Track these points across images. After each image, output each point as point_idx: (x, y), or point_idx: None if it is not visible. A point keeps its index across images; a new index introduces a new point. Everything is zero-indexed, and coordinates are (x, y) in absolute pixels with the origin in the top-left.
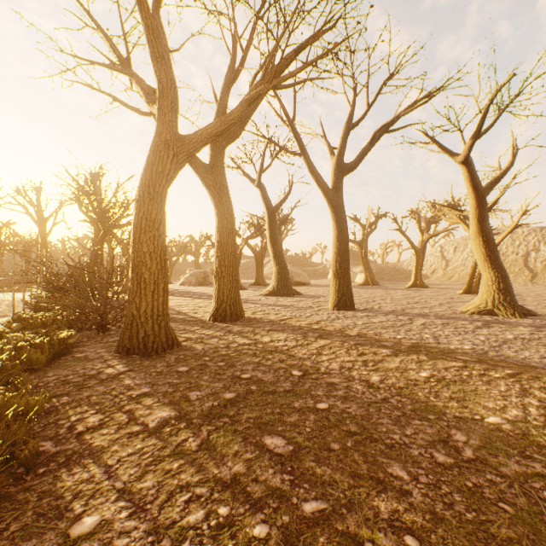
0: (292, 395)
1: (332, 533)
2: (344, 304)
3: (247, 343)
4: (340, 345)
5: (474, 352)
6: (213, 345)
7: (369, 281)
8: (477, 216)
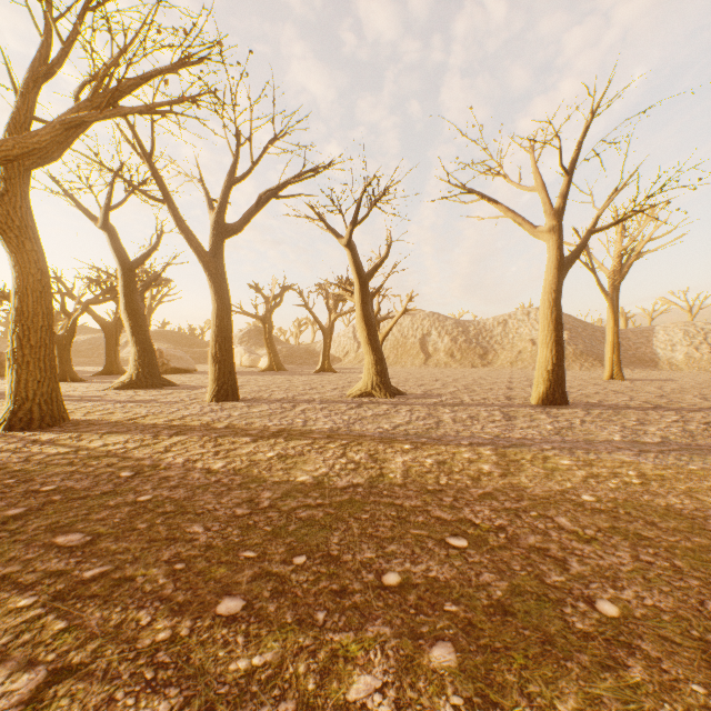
0: (110, 495)
1: (108, 581)
2: (226, 394)
3: (64, 452)
4: (199, 439)
5: (330, 430)
6: (0, 461)
7: (275, 365)
8: (361, 300)
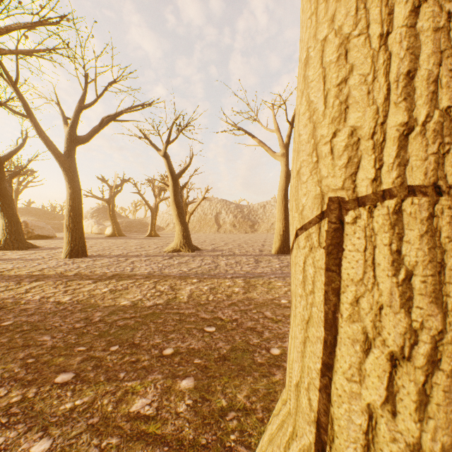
0: None
1: None
2: (77, 252)
3: None
4: (53, 283)
5: (148, 273)
6: None
7: (117, 232)
8: (173, 191)
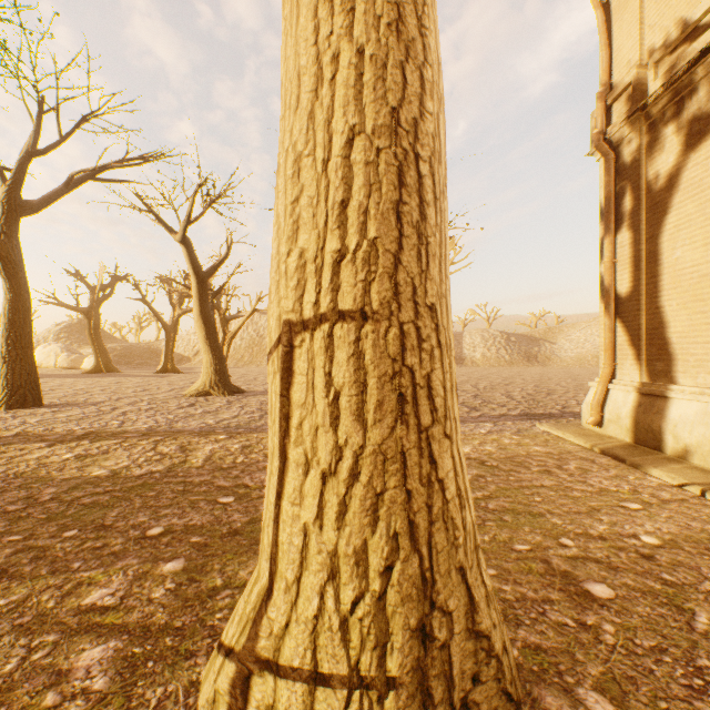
0: None
1: None
2: (23, 399)
3: None
4: None
5: (148, 429)
6: None
7: (103, 366)
8: (199, 298)
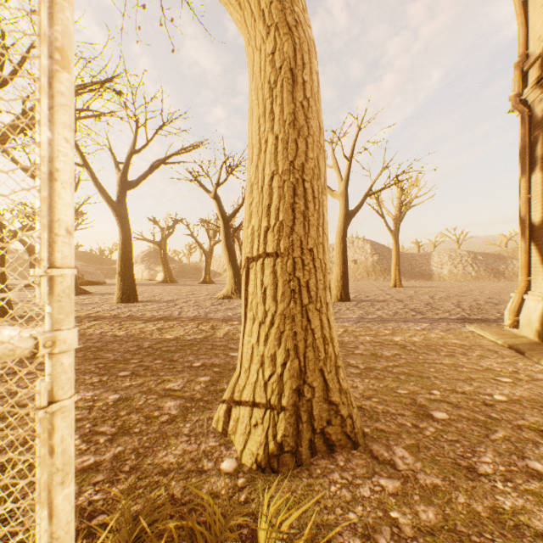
0: None
1: None
2: (128, 297)
3: None
4: (109, 322)
5: (194, 316)
6: None
7: (168, 279)
8: (225, 234)
